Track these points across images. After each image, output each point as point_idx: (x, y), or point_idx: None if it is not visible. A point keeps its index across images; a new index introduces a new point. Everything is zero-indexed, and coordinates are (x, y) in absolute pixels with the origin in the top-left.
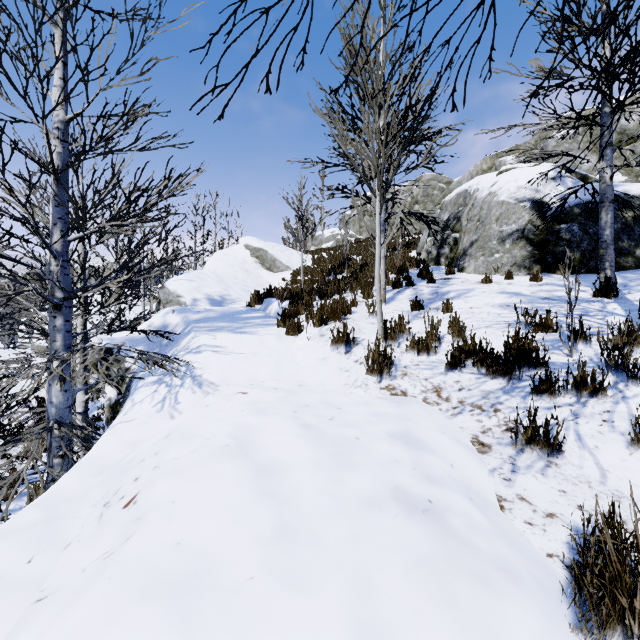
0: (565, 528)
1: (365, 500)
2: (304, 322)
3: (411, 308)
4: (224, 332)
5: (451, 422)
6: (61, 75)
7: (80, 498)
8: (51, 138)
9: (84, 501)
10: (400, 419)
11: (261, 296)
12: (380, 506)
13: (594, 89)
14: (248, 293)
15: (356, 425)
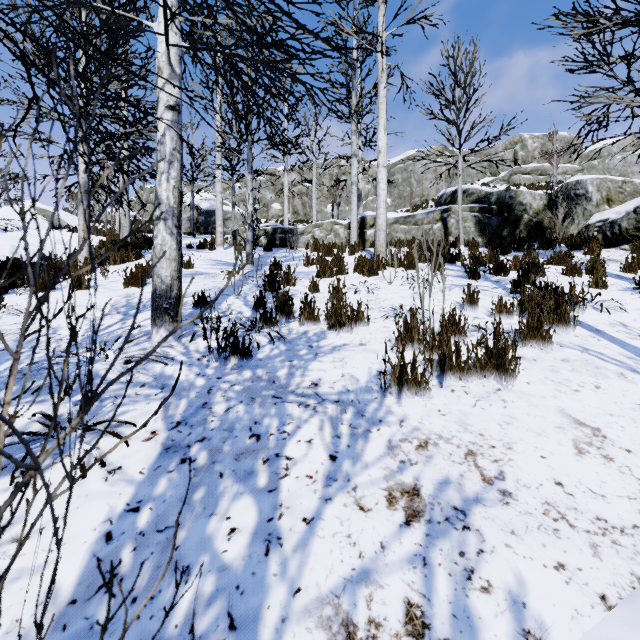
0: None
1: None
2: None
3: None
4: None
5: None
6: None
7: None
8: None
9: None
10: None
11: (56, 228)
12: None
13: None
14: None
15: None
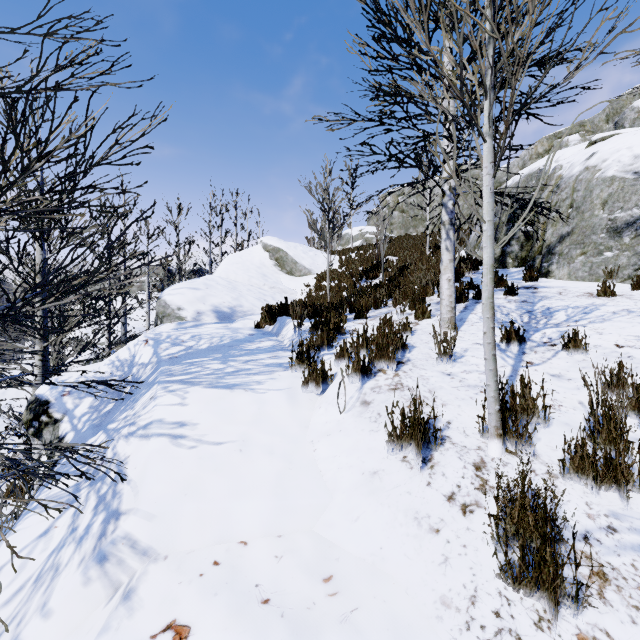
0: None
1: None
2: (332, 366)
3: (505, 343)
4: (204, 386)
5: None
6: None
7: None
8: None
9: None
10: None
11: (274, 313)
12: None
13: None
14: (264, 303)
15: None
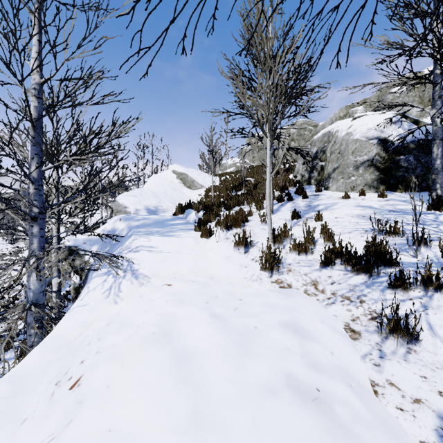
0: (431, 414)
1: (264, 387)
2: (214, 228)
3: (292, 217)
4: (156, 235)
5: (327, 311)
6: (37, 50)
7: (40, 373)
8: (30, 96)
9: (43, 376)
10: (288, 310)
11: (183, 208)
12: (276, 394)
13: (430, 56)
14: (174, 205)
15: (254, 315)
